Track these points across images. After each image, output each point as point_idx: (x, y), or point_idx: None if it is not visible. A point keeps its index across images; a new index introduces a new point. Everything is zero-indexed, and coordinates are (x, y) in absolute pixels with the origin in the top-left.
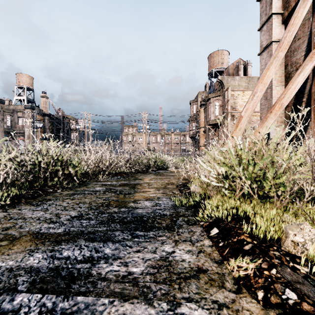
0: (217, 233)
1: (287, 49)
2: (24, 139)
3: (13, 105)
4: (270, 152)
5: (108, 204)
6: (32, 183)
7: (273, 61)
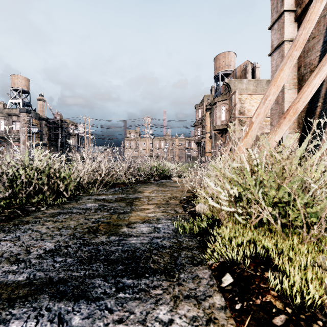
0: (232, 283)
1: (302, 48)
2: (19, 144)
3: (7, 109)
4: (300, 172)
5: (96, 229)
6: (11, 200)
7: (287, 61)
